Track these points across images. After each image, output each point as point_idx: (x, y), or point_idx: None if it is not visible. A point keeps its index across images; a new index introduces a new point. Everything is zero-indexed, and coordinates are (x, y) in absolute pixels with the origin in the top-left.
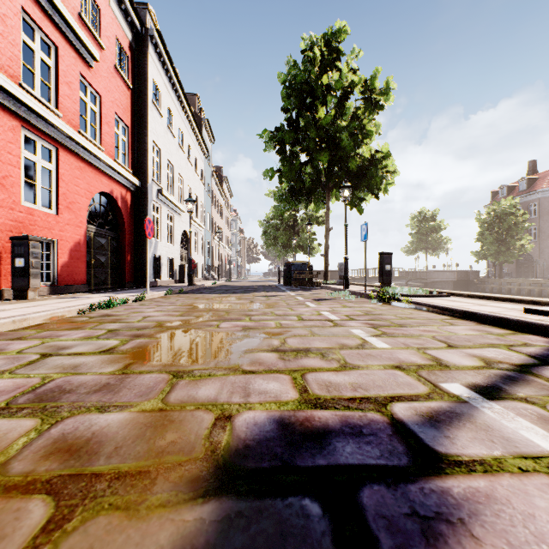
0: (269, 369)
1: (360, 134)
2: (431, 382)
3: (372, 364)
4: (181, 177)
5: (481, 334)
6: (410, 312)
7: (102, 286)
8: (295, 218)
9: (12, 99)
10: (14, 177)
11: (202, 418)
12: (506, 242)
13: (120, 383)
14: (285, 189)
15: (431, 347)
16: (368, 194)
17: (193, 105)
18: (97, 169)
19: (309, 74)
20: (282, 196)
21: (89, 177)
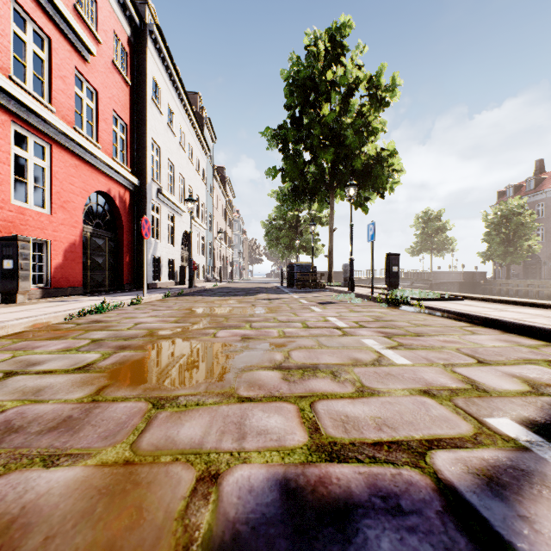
0: (271, 395)
1: (366, 131)
2: (472, 415)
3: (395, 388)
4: (182, 176)
5: (511, 345)
6: (424, 318)
7: (99, 289)
8: (298, 218)
9: (1, 92)
10: (3, 174)
11: (179, 478)
12: (513, 242)
13: (85, 417)
14: (288, 188)
15: (459, 364)
16: (373, 193)
17: (194, 104)
18: (93, 167)
19: (312, 69)
20: (285, 195)
21: (85, 175)
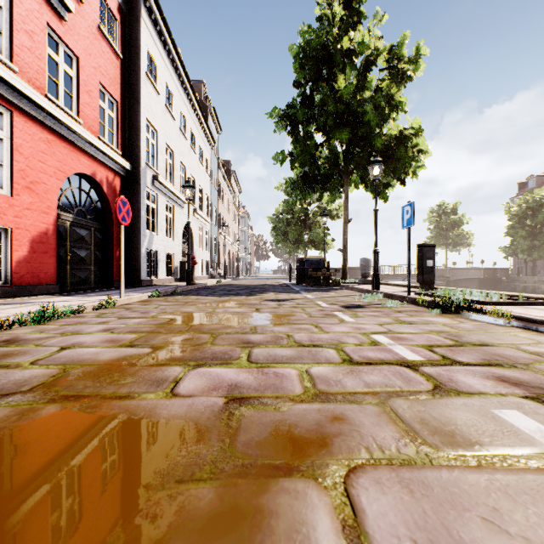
0: None
1: (387, 106)
2: None
3: None
4: (183, 165)
5: None
6: (531, 338)
7: (82, 286)
8: (307, 212)
9: None
10: None
11: None
12: (541, 236)
13: None
14: (297, 175)
15: None
16: (392, 180)
17: (198, 93)
18: (73, 145)
19: (326, 36)
20: (294, 183)
21: (61, 153)
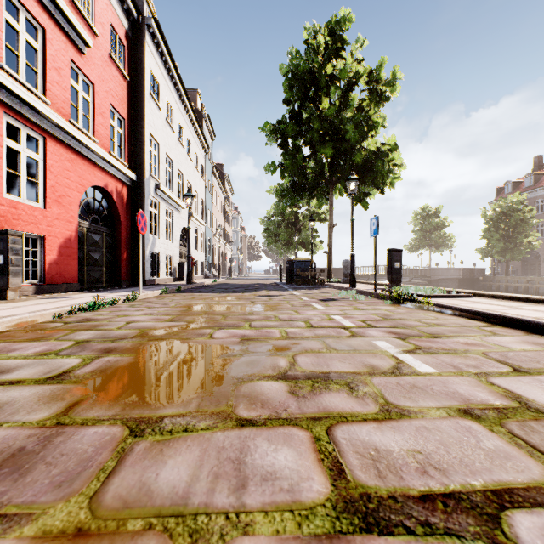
0: (277, 416)
1: (366, 125)
2: (539, 449)
3: (427, 407)
4: (180, 172)
5: (543, 349)
6: (435, 316)
7: (96, 285)
8: (297, 215)
9: None
10: None
11: None
12: (513, 239)
13: (40, 450)
14: (287, 184)
15: (494, 373)
16: (373, 189)
17: (193, 101)
18: (90, 161)
19: (312, 63)
20: (284, 191)
21: (81, 169)
